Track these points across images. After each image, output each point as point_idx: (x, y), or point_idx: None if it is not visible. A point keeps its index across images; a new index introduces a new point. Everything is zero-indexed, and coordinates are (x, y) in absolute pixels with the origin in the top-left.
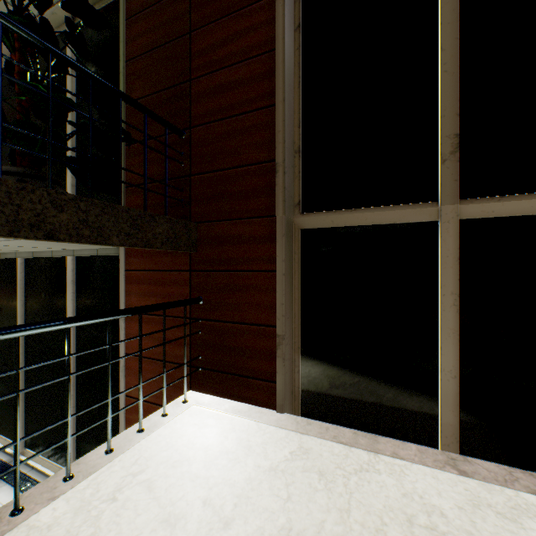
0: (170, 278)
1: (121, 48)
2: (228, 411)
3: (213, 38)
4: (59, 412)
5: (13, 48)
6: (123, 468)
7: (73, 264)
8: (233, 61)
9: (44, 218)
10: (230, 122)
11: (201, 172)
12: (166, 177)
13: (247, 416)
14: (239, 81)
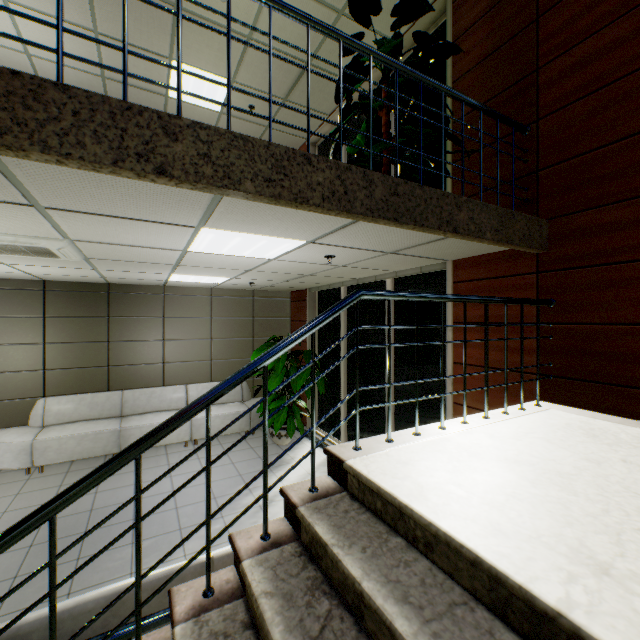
0: (508, 284)
1: (448, 72)
2: (602, 419)
3: (571, 11)
4: (377, 417)
5: (378, 108)
6: (509, 428)
7: (391, 286)
8: (602, 24)
9: (451, 216)
10: (598, 95)
11: (552, 164)
12: (512, 178)
13: (635, 426)
14: (614, 43)
